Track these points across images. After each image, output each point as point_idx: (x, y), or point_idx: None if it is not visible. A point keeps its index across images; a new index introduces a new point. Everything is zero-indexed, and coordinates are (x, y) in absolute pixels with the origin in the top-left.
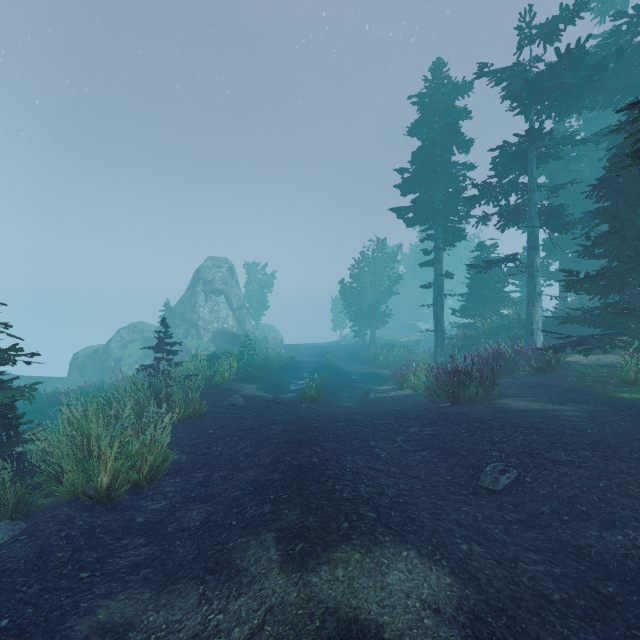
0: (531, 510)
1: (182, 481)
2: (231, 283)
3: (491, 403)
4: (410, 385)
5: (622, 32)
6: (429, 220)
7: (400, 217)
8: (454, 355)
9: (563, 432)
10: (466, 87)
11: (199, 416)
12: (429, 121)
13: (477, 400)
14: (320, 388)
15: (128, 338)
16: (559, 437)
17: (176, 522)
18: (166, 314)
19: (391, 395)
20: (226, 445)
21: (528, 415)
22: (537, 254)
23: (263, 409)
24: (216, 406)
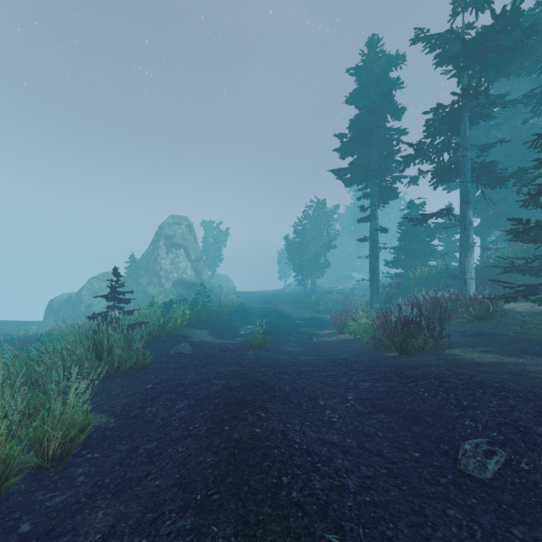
0: None
1: (101, 457)
2: (190, 238)
3: (441, 354)
4: (350, 330)
5: None
6: (365, 180)
7: (339, 178)
8: (388, 302)
9: None
10: (399, 60)
11: (142, 367)
12: (365, 91)
13: (426, 350)
14: (267, 332)
15: (98, 286)
16: (541, 403)
17: (71, 532)
18: (131, 265)
19: (333, 339)
20: (162, 404)
21: (489, 370)
22: (470, 208)
23: (209, 358)
24: (162, 355)
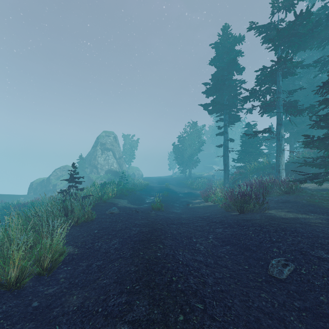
0: (312, 298)
1: (72, 269)
2: (115, 145)
3: (263, 213)
4: (211, 200)
5: (327, 6)
6: (221, 110)
7: (205, 109)
8: (234, 183)
9: (317, 235)
10: (241, 39)
11: (91, 220)
12: (221, 57)
13: (254, 211)
14: (162, 201)
15: (60, 174)
16: (316, 239)
17: (60, 306)
18: (80, 161)
19: (201, 205)
20: (104, 241)
21: (289, 222)
22: (282, 128)
23: (129, 216)
24: (102, 214)
